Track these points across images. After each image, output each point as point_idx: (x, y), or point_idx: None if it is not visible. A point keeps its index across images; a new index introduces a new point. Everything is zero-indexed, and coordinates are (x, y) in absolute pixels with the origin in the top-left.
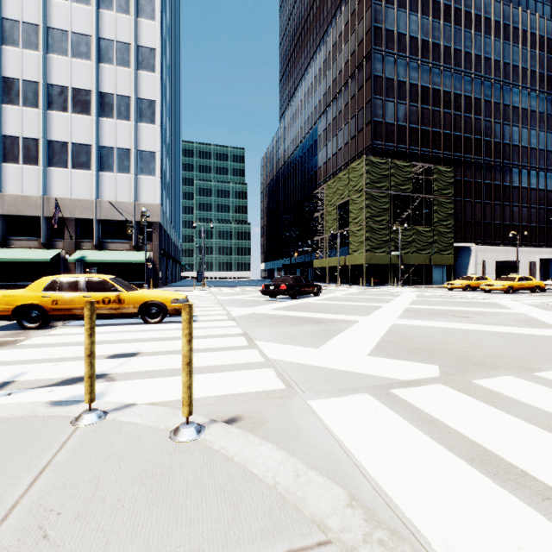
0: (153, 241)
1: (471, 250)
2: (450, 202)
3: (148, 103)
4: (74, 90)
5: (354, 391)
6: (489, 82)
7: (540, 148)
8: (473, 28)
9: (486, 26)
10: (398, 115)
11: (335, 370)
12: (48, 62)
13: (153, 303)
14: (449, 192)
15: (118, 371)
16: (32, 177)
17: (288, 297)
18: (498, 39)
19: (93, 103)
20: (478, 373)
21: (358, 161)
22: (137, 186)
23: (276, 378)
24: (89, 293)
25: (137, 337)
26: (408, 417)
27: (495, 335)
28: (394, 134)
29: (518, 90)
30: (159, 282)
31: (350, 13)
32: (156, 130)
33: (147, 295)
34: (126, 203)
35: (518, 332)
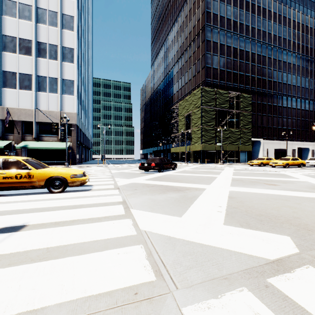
0: (72, 136)
1: (260, 142)
2: (250, 114)
3: (69, 49)
4: (20, 40)
5: (229, 281)
6: (270, 47)
7: (297, 85)
8: (262, 16)
9: (269, 15)
10: (220, 63)
11: (201, 245)
12: (3, 21)
13: (57, 177)
14: (249, 109)
15: None
16: None
17: (156, 171)
18: (275, 22)
19: (33, 48)
20: None
21: (197, 90)
22: (62, 101)
23: (146, 261)
24: (4, 171)
25: (36, 207)
26: None
27: (306, 200)
28: (218, 75)
29: (286, 52)
30: (77, 161)
31: (192, 3)
32: (74, 67)
33: (52, 172)
34: (55, 111)
35: None
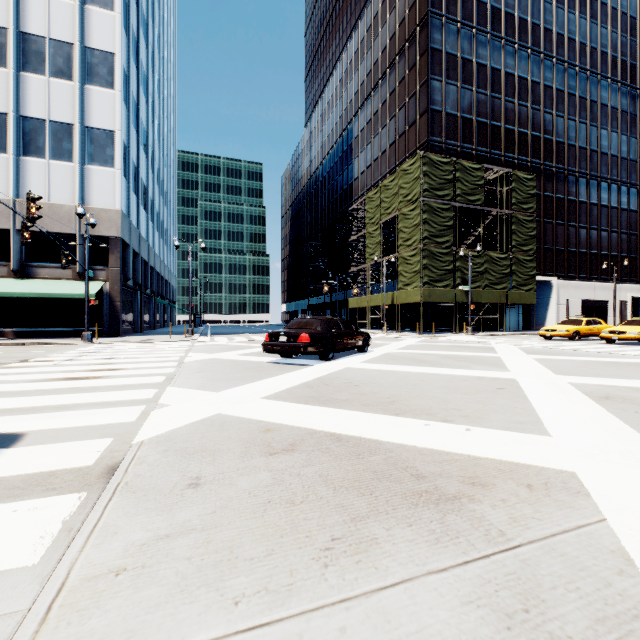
0: (110, 266)
1: (552, 286)
2: (532, 220)
3: (103, 55)
4: None
5: None
6: (573, 70)
7: (632, 159)
8: None
9: None
10: (461, 103)
11: None
12: None
13: None
14: (531, 207)
15: None
16: None
17: (314, 355)
18: (583, 16)
19: (10, 48)
20: None
21: (412, 160)
22: (84, 182)
23: None
24: None
25: None
26: None
27: None
28: (457, 130)
29: (607, 83)
30: (128, 328)
31: None
32: (115, 98)
33: None
34: (65, 206)
35: None
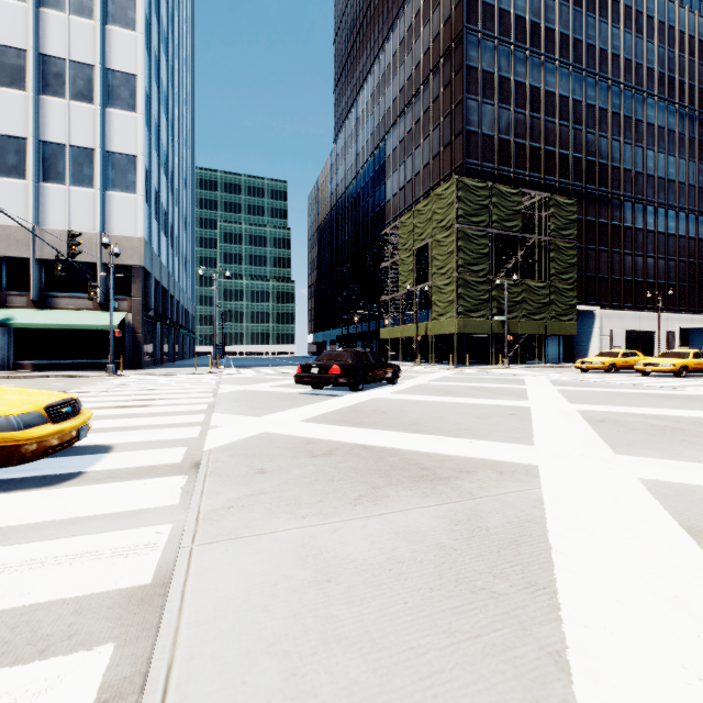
0: (132, 296)
1: (595, 316)
2: (572, 247)
3: (124, 77)
4: None
5: None
6: (617, 87)
7: (680, 181)
8: (598, 13)
9: (614, 11)
10: (499, 124)
11: None
12: None
13: None
14: (571, 234)
15: None
16: None
17: (344, 387)
18: (628, 30)
19: (29, 70)
20: None
21: (446, 185)
22: (105, 208)
23: None
24: None
25: None
26: None
27: None
28: (494, 151)
29: (654, 101)
30: (148, 360)
31: None
32: (137, 122)
33: None
34: (86, 234)
35: None
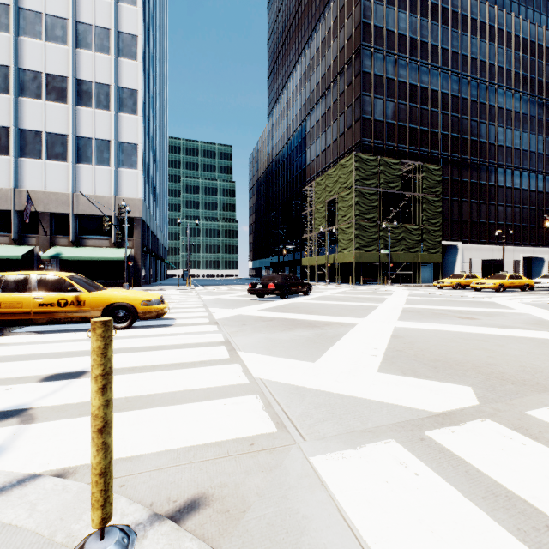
0: (134, 238)
1: (458, 249)
2: (438, 200)
3: (130, 92)
4: (49, 77)
5: (373, 434)
6: (475, 82)
7: (523, 149)
8: (460, 28)
9: (473, 26)
10: (386, 112)
11: (342, 396)
12: (20, 45)
13: (120, 305)
14: (438, 191)
15: (45, 403)
16: (2, 168)
17: (277, 297)
18: (483, 40)
19: (70, 90)
20: (526, 399)
21: (347, 158)
22: (118, 180)
23: (263, 412)
24: (40, 294)
25: None
26: (469, 491)
27: (514, 341)
28: (383, 132)
29: (503, 91)
30: (142, 281)
31: (339, 9)
32: (138, 121)
33: (113, 296)
34: (105, 197)
35: (538, 337)
